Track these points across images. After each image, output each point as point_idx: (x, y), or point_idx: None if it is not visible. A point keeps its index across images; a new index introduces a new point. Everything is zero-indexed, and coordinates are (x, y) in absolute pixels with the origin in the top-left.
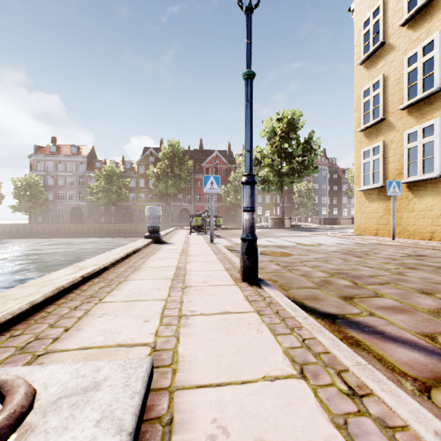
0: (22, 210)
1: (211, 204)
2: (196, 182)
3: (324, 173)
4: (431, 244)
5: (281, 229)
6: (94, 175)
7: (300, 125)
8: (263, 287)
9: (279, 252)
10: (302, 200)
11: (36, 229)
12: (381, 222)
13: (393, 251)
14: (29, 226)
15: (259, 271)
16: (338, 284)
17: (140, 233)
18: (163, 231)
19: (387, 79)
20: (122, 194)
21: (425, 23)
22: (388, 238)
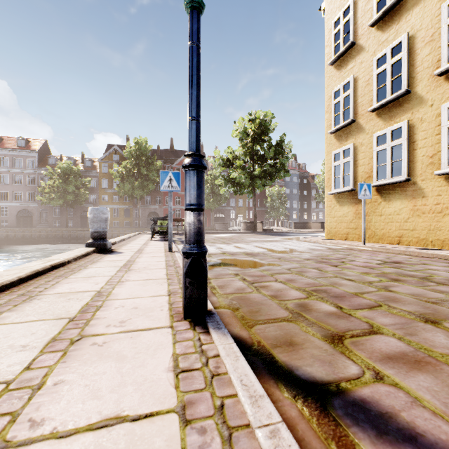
0: None
1: (169, 206)
2: None
3: (295, 178)
4: (402, 249)
5: (253, 233)
6: (46, 172)
7: (272, 128)
8: (211, 332)
9: (247, 261)
10: (274, 204)
11: None
12: (351, 226)
13: (367, 257)
14: None
15: (218, 291)
16: (319, 310)
17: None
18: (120, 237)
19: (357, 80)
20: (80, 195)
21: (393, 24)
22: (359, 242)
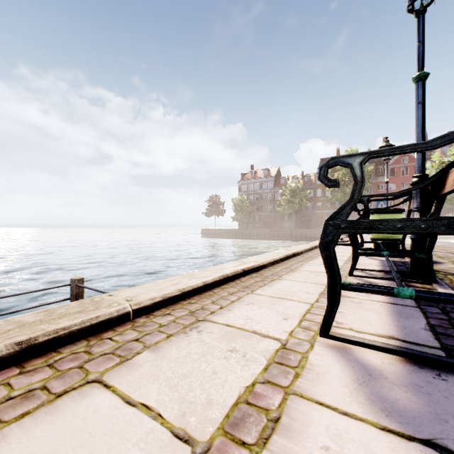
0: (237, 220)
1: None
2: (377, 186)
3: None
4: None
5: None
6: (282, 191)
7: None
8: None
9: None
10: None
11: (245, 233)
12: None
13: None
14: (241, 230)
15: None
16: None
17: (318, 237)
18: None
19: None
20: (302, 204)
21: None
22: None
